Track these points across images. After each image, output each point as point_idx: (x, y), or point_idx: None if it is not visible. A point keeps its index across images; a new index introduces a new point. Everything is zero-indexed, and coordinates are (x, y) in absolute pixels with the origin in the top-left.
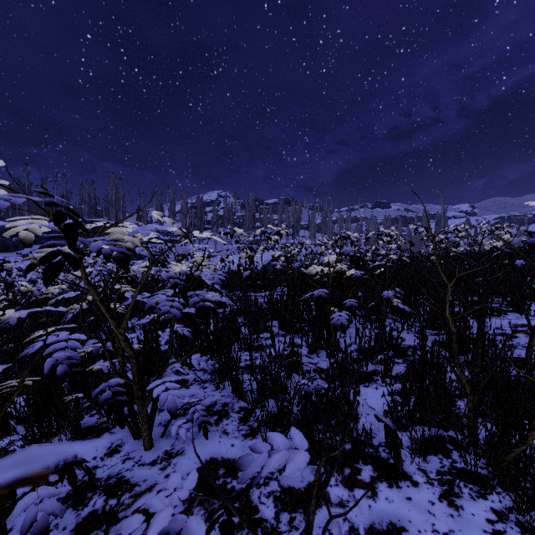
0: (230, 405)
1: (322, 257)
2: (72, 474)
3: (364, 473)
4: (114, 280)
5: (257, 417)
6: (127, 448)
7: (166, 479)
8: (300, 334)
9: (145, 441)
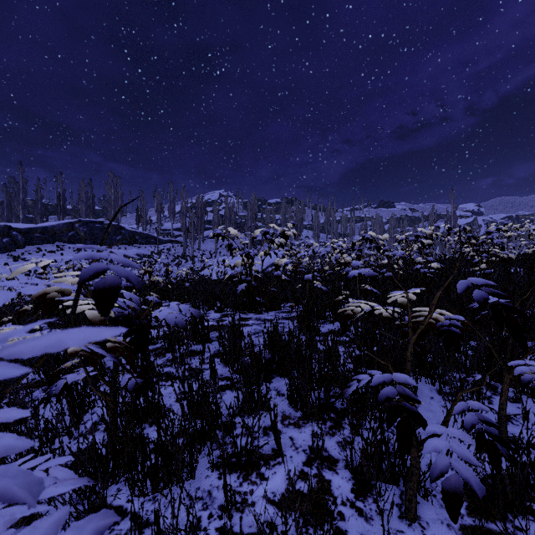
0: None
1: (351, 272)
2: None
3: None
4: None
5: None
6: None
7: None
8: (328, 422)
9: None
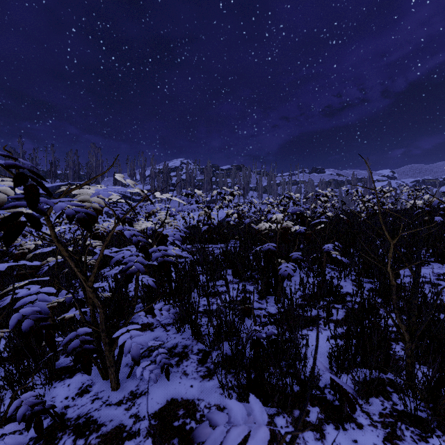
0: (189, 347)
1: (269, 215)
2: (38, 422)
3: (312, 415)
4: (86, 236)
5: (214, 361)
6: (96, 388)
7: (131, 419)
8: (251, 282)
9: (112, 383)
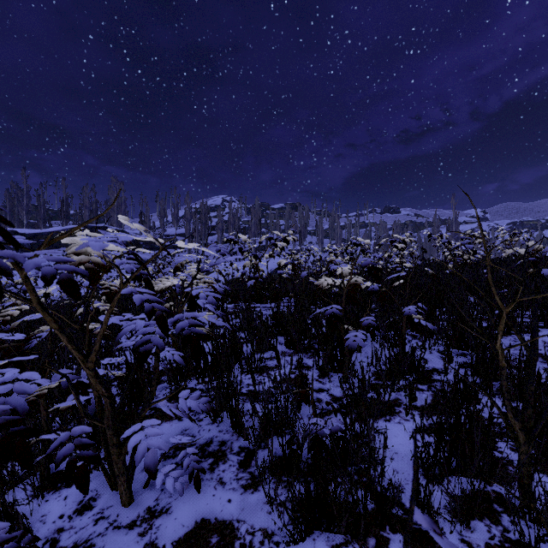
0: (228, 444)
1: (332, 267)
2: None
3: (393, 546)
4: (90, 298)
5: (259, 469)
6: (102, 503)
7: None
8: (309, 353)
9: (122, 496)
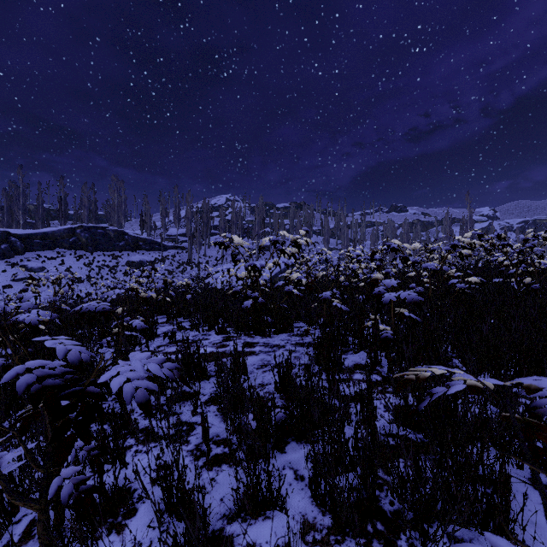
0: None
1: (386, 295)
2: None
3: None
4: None
5: None
6: None
7: None
8: (375, 543)
9: None
